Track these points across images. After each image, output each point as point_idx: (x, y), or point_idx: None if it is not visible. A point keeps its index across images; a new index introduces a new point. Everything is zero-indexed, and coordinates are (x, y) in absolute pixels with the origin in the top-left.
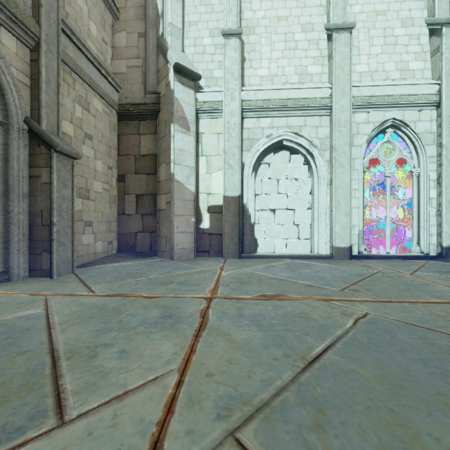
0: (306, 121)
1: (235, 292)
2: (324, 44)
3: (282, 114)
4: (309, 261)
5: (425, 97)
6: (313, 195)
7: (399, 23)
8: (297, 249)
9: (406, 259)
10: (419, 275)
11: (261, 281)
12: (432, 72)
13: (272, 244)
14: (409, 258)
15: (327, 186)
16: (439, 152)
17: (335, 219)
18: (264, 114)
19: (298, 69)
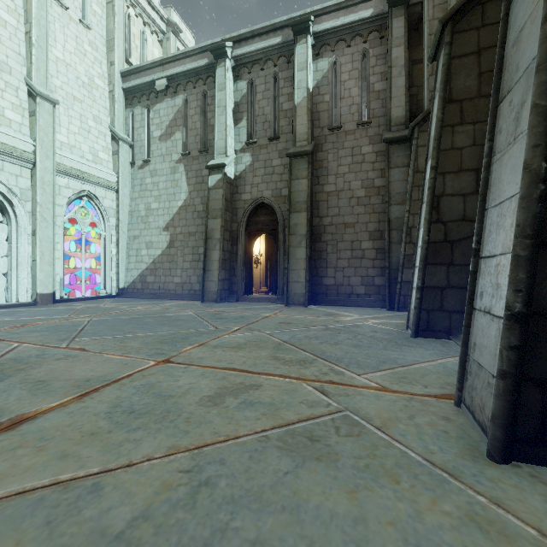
0: (4, 166)
1: None
2: (25, 96)
3: None
4: (14, 309)
5: (109, 183)
6: (12, 243)
7: (92, 117)
8: None
9: (97, 299)
10: (109, 305)
11: None
12: (114, 166)
13: None
14: (100, 298)
15: (29, 236)
16: (118, 224)
17: (39, 268)
18: None
19: None
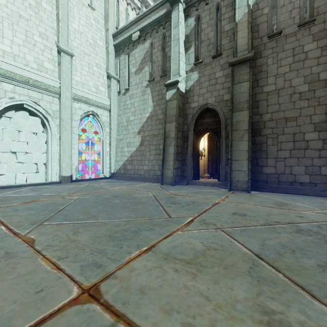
0: (43, 97)
1: (3, 204)
2: (55, 53)
3: (24, 86)
4: (46, 186)
5: (105, 105)
6: (48, 144)
7: (95, 64)
8: (35, 179)
9: (98, 180)
10: (101, 184)
11: (18, 198)
12: (108, 95)
13: (14, 177)
14: (99, 179)
15: (57, 140)
16: (110, 132)
17: (62, 160)
18: (7, 81)
19: (37, 60)
